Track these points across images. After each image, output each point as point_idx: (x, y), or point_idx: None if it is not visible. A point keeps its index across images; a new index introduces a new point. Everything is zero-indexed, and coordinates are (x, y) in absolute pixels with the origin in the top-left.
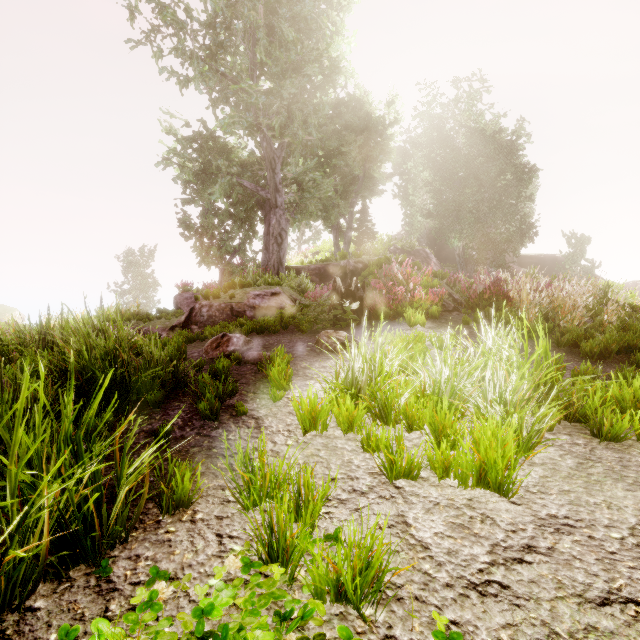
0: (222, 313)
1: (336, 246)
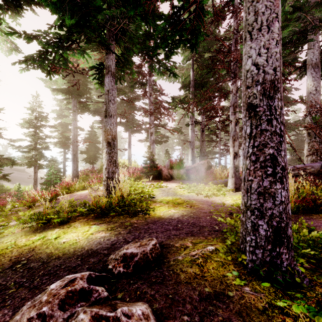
0: None
1: None
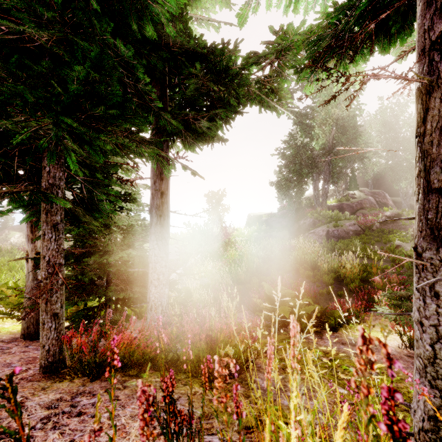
0: (342, 233)
1: (338, 192)
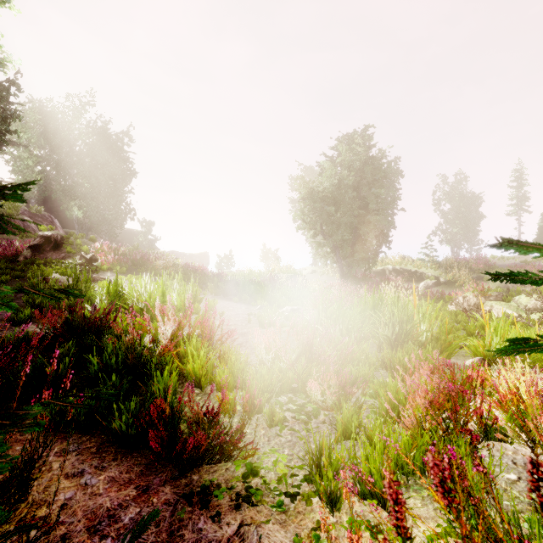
0: None
1: None
